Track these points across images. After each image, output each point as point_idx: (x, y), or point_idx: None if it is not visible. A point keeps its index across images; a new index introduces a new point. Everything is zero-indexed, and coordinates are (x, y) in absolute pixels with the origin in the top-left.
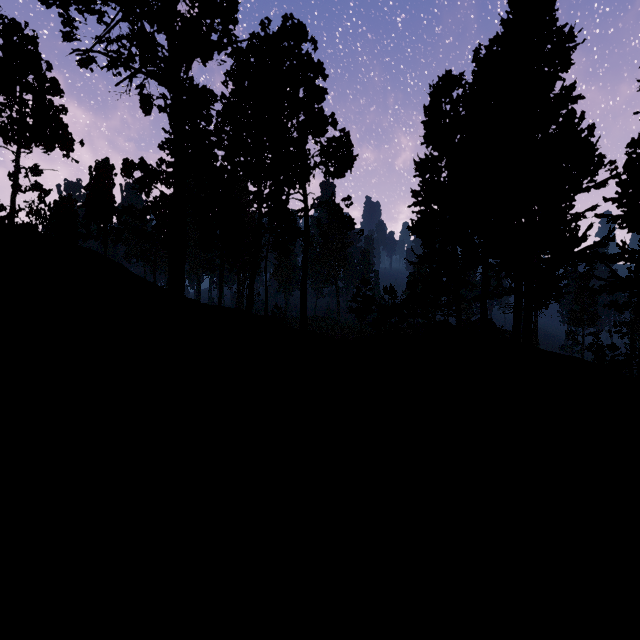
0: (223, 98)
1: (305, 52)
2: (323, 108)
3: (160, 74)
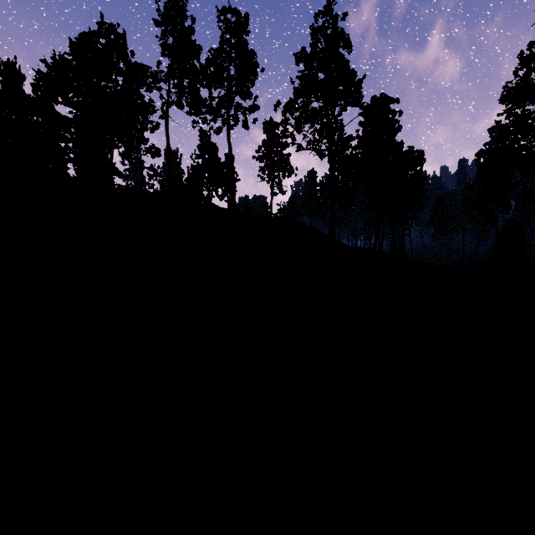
0: (357, 137)
1: (390, 110)
2: (394, 141)
3: (320, 156)
